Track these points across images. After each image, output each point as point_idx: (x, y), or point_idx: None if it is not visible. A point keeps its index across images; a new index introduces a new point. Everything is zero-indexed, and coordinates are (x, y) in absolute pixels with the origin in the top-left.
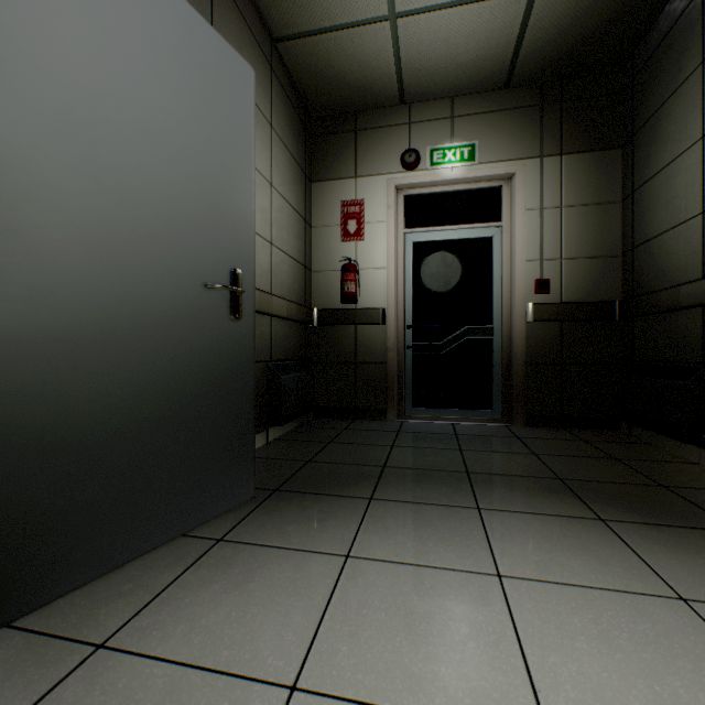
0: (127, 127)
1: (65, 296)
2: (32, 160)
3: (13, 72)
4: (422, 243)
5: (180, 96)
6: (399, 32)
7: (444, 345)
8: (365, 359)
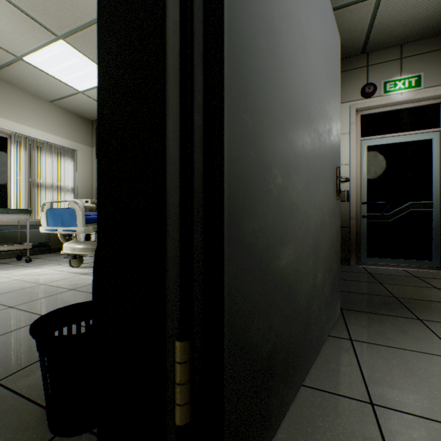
0: (319, 80)
1: (310, 186)
2: (306, 104)
3: (303, 52)
4: (374, 146)
5: (328, 59)
6: (380, 4)
7: (391, 215)
8: None
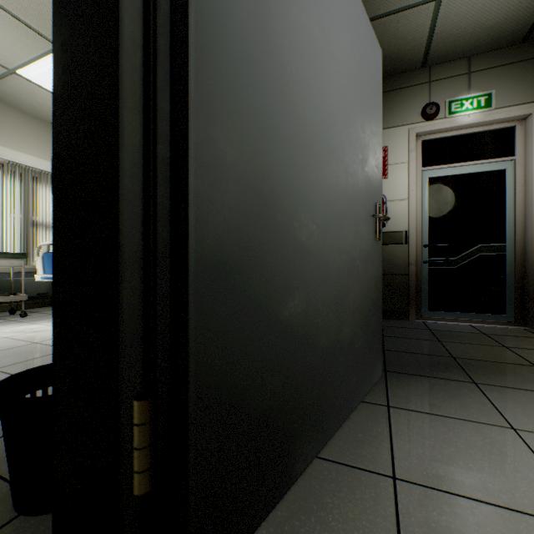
0: (347, 102)
1: (331, 225)
2: (323, 130)
3: (319, 69)
4: (437, 178)
5: (361, 76)
6: (440, 9)
7: (458, 260)
8: (388, 272)
